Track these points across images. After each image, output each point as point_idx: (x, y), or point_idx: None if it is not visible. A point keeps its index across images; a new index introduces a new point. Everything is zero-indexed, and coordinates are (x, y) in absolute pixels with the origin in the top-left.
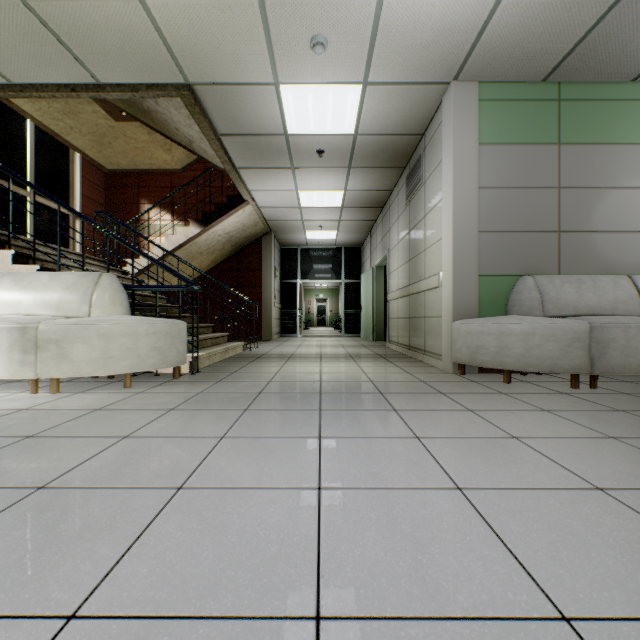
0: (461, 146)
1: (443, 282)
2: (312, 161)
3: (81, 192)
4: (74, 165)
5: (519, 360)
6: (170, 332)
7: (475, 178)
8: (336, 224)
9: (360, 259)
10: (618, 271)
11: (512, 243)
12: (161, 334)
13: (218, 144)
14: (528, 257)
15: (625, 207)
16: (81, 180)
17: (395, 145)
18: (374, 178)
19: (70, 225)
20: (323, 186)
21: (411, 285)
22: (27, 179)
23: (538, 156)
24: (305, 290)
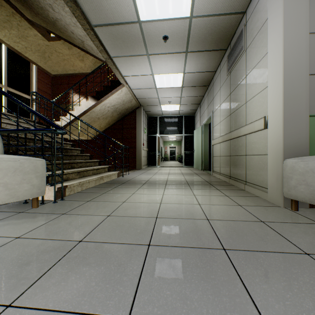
0: None
1: (270, 124)
2: (160, 48)
3: (36, 86)
4: (32, 72)
5: None
6: (21, 168)
7: (306, 23)
8: (179, 100)
9: (193, 122)
10: None
11: None
12: (8, 170)
13: (93, 34)
14: None
15: None
16: (36, 80)
17: (221, 27)
18: (203, 61)
19: (30, 105)
20: (169, 70)
21: (232, 131)
22: (2, 78)
23: None
24: (164, 142)
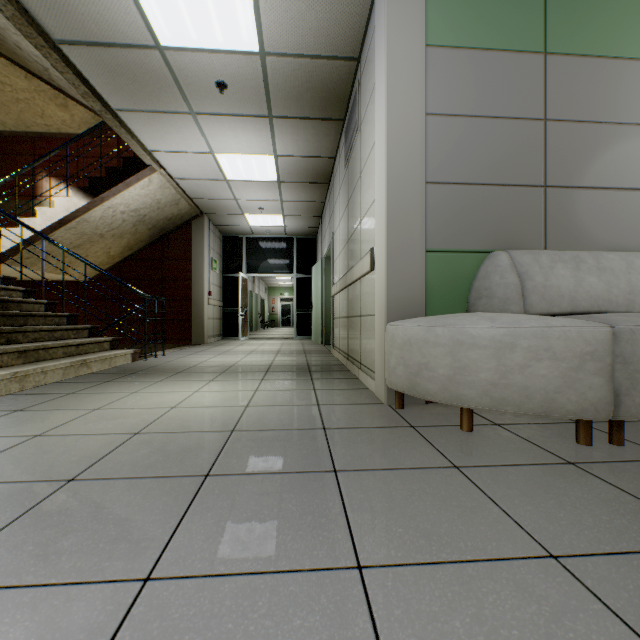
0: (400, 45)
1: (376, 262)
2: (216, 102)
3: None
4: None
5: (488, 393)
6: None
7: (421, 97)
8: (279, 206)
9: (314, 251)
10: (628, 247)
11: (477, 201)
12: None
13: (57, 57)
14: (501, 223)
15: (638, 153)
16: None
17: (323, 78)
18: (308, 137)
19: None
20: (245, 147)
21: (347, 273)
22: None
23: (515, 70)
24: (269, 288)
